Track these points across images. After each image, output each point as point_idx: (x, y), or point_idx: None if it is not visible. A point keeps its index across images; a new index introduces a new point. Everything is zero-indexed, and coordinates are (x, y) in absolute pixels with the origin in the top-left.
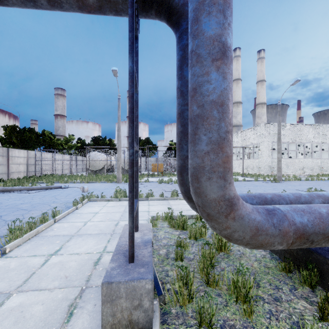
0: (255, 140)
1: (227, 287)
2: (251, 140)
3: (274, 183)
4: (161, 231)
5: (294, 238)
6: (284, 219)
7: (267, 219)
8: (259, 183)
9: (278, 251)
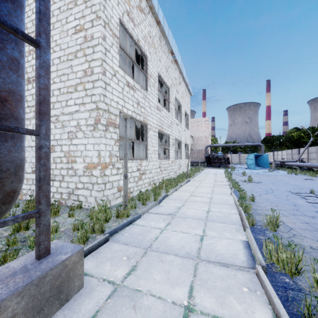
0: None
1: None
2: None
3: None
4: None
5: None
6: None
7: None
8: None
9: None
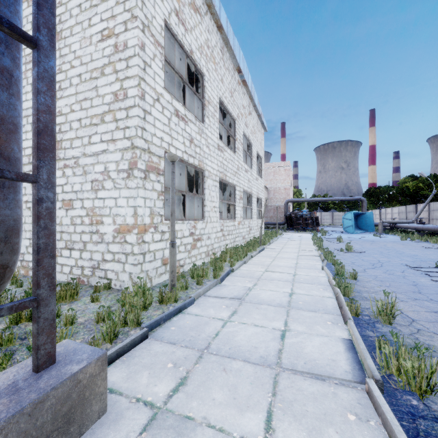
0: None
1: None
2: None
3: None
4: None
5: None
6: None
7: None
8: None
9: None
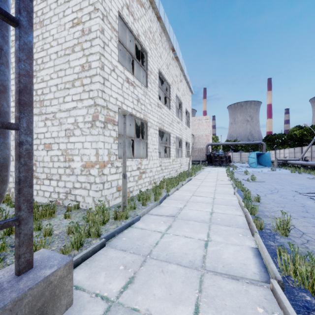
0: None
1: None
2: None
3: None
4: None
5: None
6: None
7: None
8: None
9: None
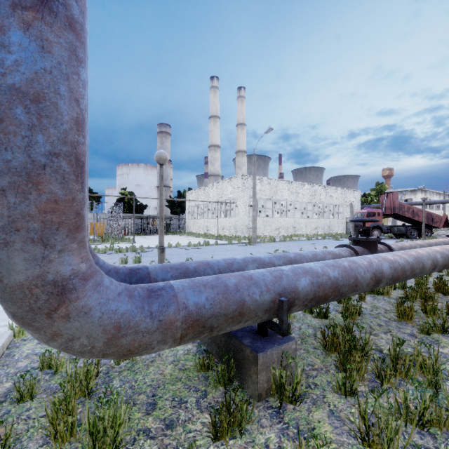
0: (232, 194)
1: (88, 433)
2: (228, 193)
3: (248, 246)
4: (31, 343)
5: (184, 329)
6: (171, 303)
7: (142, 306)
8: (232, 247)
9: (206, 340)
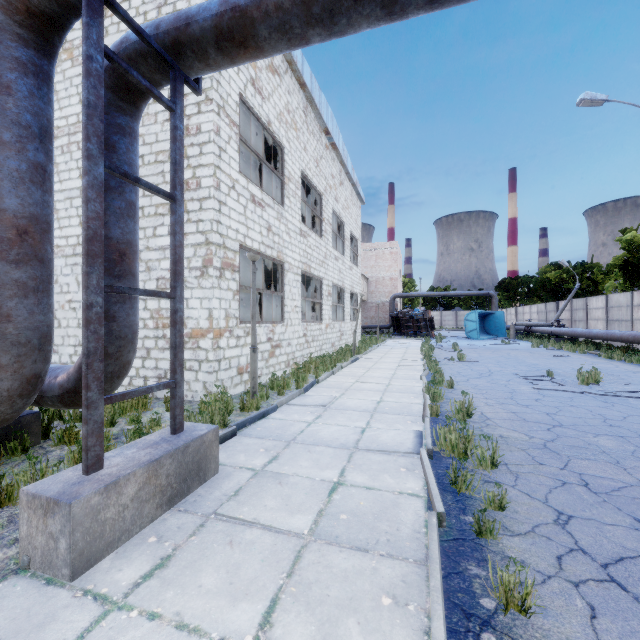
0: None
1: None
2: None
3: None
4: None
5: None
6: None
7: None
8: None
9: None
